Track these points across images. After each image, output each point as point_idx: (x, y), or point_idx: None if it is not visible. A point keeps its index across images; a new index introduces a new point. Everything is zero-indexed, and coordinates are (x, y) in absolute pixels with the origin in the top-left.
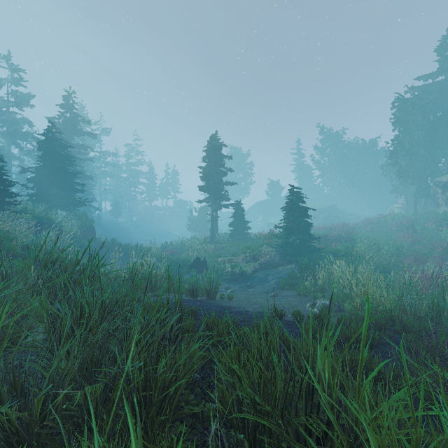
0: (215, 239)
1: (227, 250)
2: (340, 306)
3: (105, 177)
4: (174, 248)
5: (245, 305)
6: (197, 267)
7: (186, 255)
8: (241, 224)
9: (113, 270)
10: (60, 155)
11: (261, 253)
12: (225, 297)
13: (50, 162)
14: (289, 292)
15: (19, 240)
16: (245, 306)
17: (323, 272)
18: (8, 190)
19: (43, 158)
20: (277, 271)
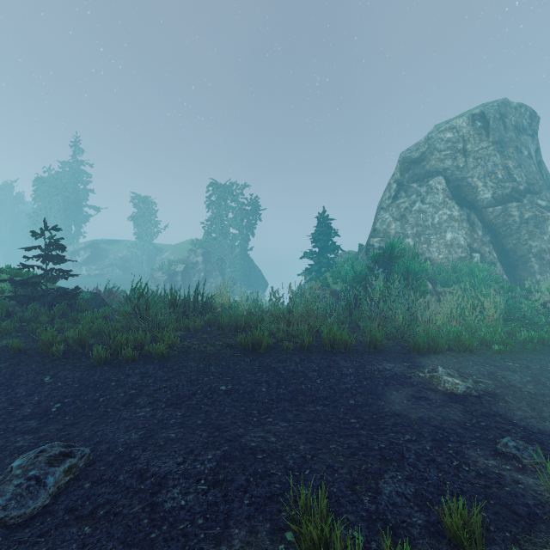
0: None
1: None
2: None
3: None
4: None
5: None
6: None
7: None
8: None
9: None
10: None
11: None
12: None
13: None
14: None
15: None
16: None
17: None
18: None
19: None
20: None
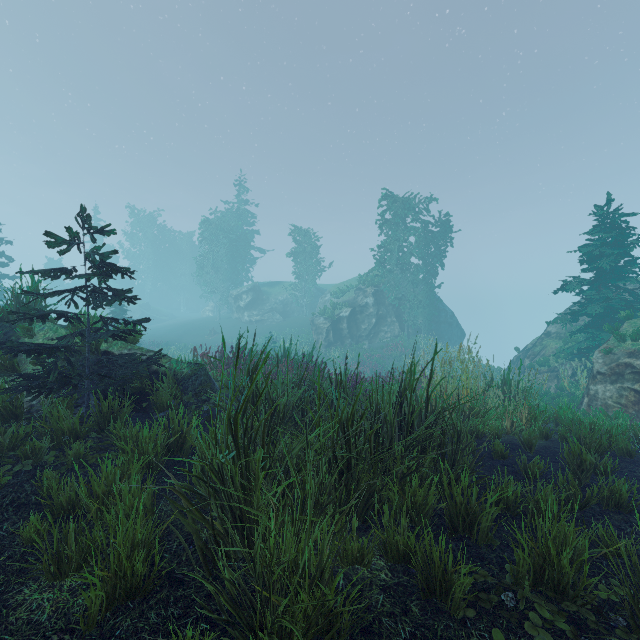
0: None
1: None
2: None
3: None
4: None
5: None
6: None
7: None
8: None
9: None
10: None
11: None
12: None
13: None
14: None
15: None
16: None
17: None
18: None
19: None
20: None
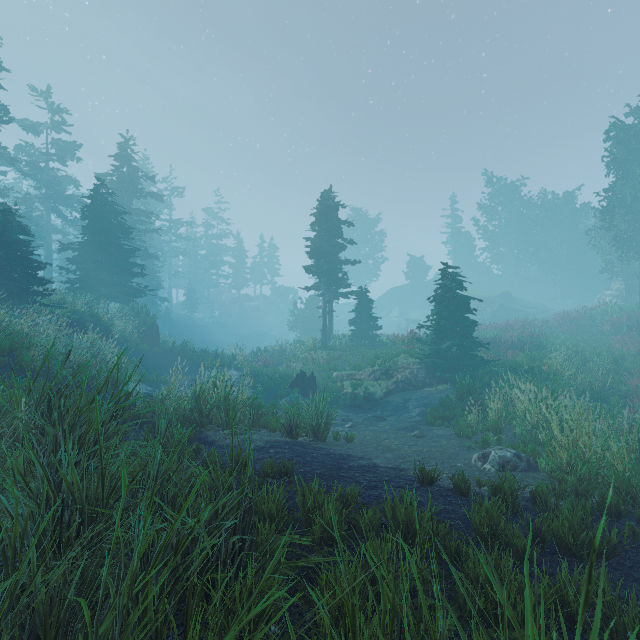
0: (329, 343)
1: (347, 361)
2: (529, 460)
3: (176, 255)
4: (270, 357)
5: (372, 453)
6: (300, 385)
7: (286, 367)
8: (367, 321)
9: (171, 395)
10: (111, 225)
11: (397, 366)
12: (341, 437)
13: (98, 235)
14: (442, 431)
15: (40, 348)
16: (372, 454)
17: (498, 400)
18: (36, 274)
19: (89, 230)
20: (422, 394)
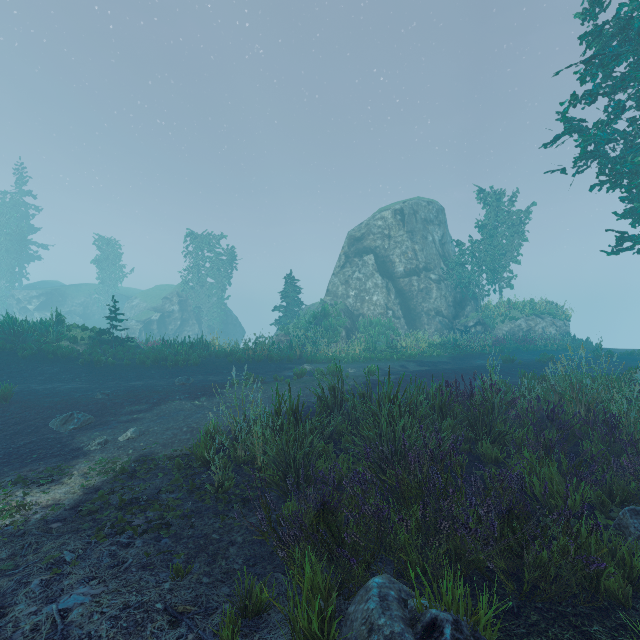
0: None
1: None
2: None
3: None
4: None
5: None
6: None
7: None
8: None
9: None
10: None
11: None
12: None
13: None
14: None
15: None
16: None
17: None
18: None
19: None
20: None
